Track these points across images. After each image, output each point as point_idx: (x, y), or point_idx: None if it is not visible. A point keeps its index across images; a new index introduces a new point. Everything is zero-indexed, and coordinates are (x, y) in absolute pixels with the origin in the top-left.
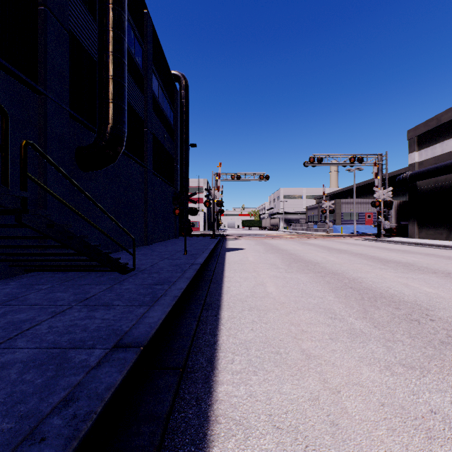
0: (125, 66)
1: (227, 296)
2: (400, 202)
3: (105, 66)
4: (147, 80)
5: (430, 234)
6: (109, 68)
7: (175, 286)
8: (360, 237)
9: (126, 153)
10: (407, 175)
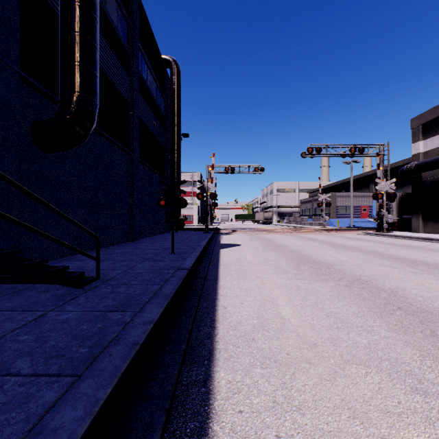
0: (96, 22)
1: (223, 328)
2: (401, 194)
3: (69, 18)
4: (132, 58)
5: (437, 229)
6: (73, 21)
7: (142, 315)
8: (360, 231)
9: (106, 136)
10: (412, 166)
